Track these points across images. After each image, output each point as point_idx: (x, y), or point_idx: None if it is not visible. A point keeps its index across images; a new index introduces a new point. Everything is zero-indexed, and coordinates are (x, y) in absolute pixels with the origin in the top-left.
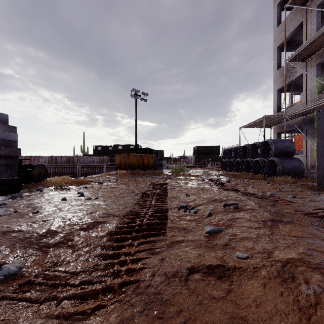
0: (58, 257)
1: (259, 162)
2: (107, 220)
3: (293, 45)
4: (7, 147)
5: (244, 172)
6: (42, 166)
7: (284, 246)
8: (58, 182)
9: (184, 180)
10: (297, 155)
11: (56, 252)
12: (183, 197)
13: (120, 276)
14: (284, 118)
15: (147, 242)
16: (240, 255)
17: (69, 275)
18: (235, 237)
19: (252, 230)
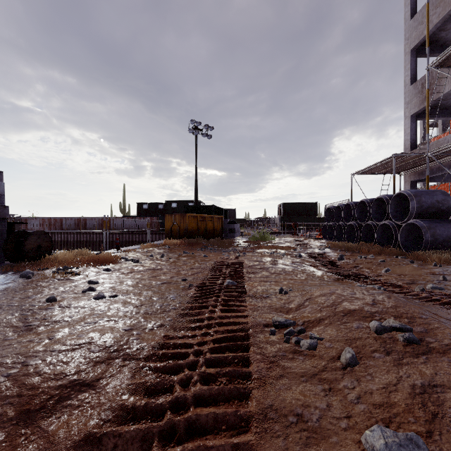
0: None
1: (389, 227)
2: (103, 377)
3: (435, 46)
4: None
5: (363, 242)
6: (43, 234)
7: None
8: (67, 260)
9: (270, 257)
10: None
11: None
12: (274, 294)
13: None
14: (426, 157)
15: None
16: None
17: None
18: None
19: None
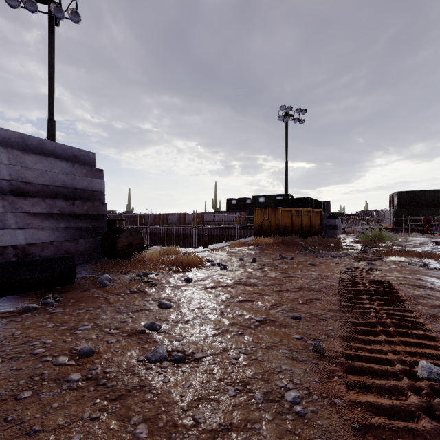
0: None
1: None
2: None
3: None
4: (85, 201)
5: None
6: (134, 231)
7: None
8: (152, 261)
9: (435, 278)
10: None
11: None
12: None
13: None
14: None
15: None
16: None
17: None
18: None
19: None
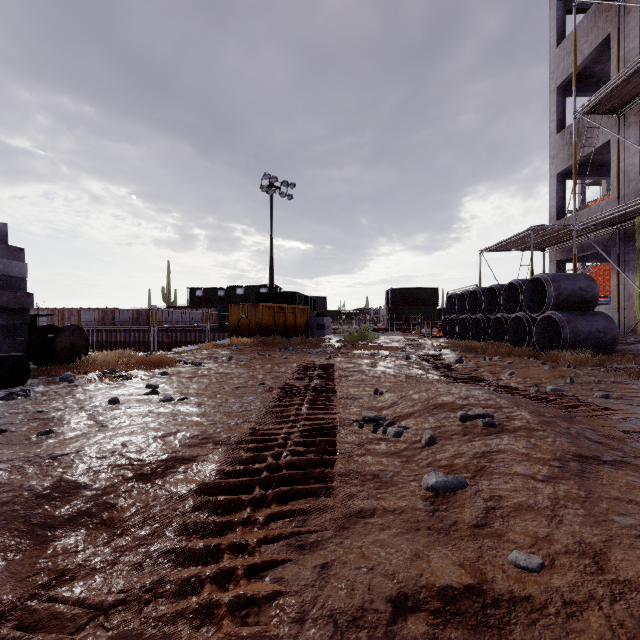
0: (71, 555)
1: (523, 321)
2: (200, 455)
3: (589, 83)
4: (4, 290)
5: (491, 341)
6: (77, 329)
7: (631, 535)
8: (110, 362)
9: (369, 359)
10: (599, 307)
11: (70, 541)
12: (368, 396)
13: (215, 621)
14: (573, 230)
15: (287, 514)
16: (521, 561)
17: (87, 612)
18: (498, 503)
19: (539, 485)
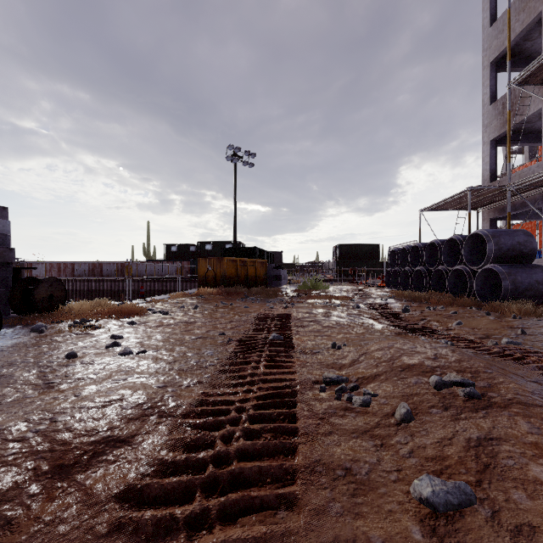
0: None
1: (463, 274)
2: (138, 433)
3: (519, 59)
4: None
5: (433, 291)
6: (55, 281)
7: None
8: (84, 312)
9: (323, 309)
10: None
11: None
12: (326, 350)
13: None
14: (507, 191)
15: None
16: None
17: None
18: (534, 541)
19: None
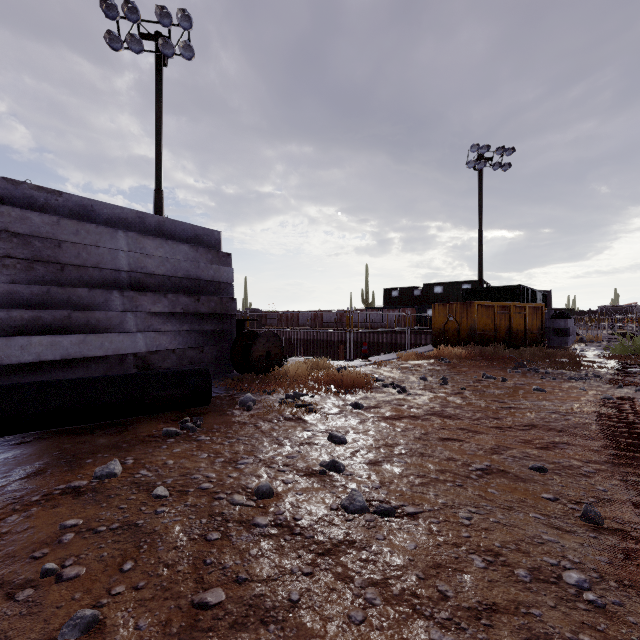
0: None
1: None
2: None
3: None
4: (211, 296)
5: None
6: (272, 336)
7: None
8: (300, 378)
9: None
10: None
11: None
12: None
13: None
14: None
15: None
16: None
17: None
18: None
19: None
